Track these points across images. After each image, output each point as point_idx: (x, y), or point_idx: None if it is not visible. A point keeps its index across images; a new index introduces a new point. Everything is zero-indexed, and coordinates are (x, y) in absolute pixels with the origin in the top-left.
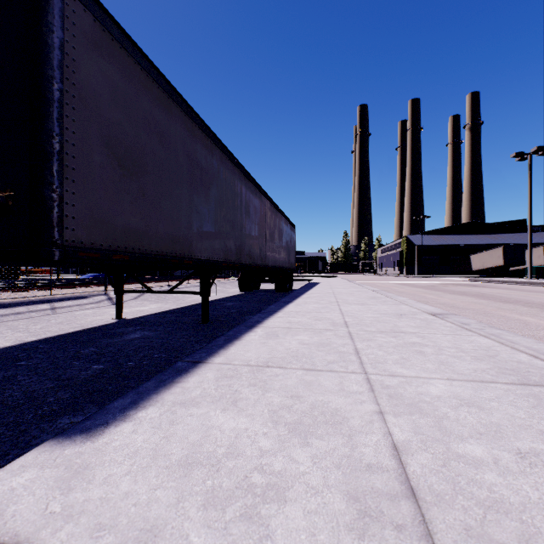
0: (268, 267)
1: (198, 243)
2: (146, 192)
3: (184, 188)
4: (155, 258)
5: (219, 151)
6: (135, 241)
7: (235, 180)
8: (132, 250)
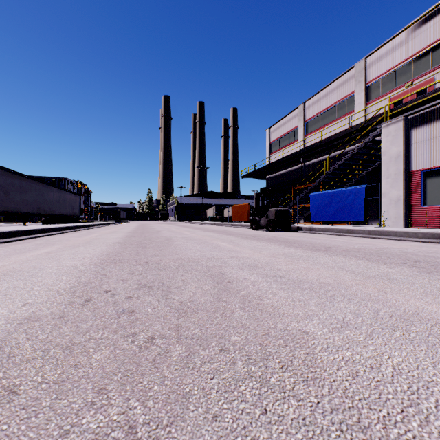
0: (55, 215)
1: (23, 208)
2: (10, 198)
3: (19, 194)
4: (12, 213)
5: (30, 180)
6: (8, 209)
7: (37, 186)
8: (7, 211)
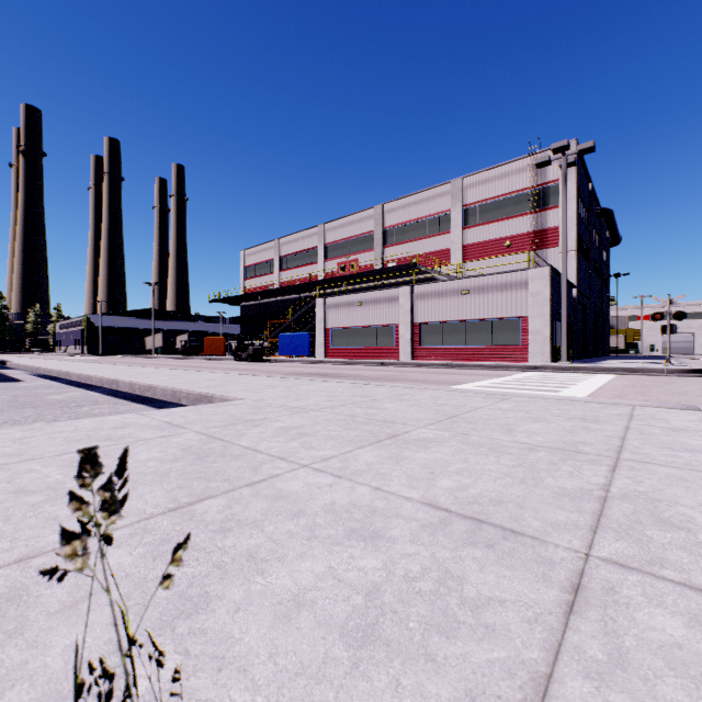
0: None
1: None
2: None
3: None
4: None
5: None
6: None
7: None
8: None
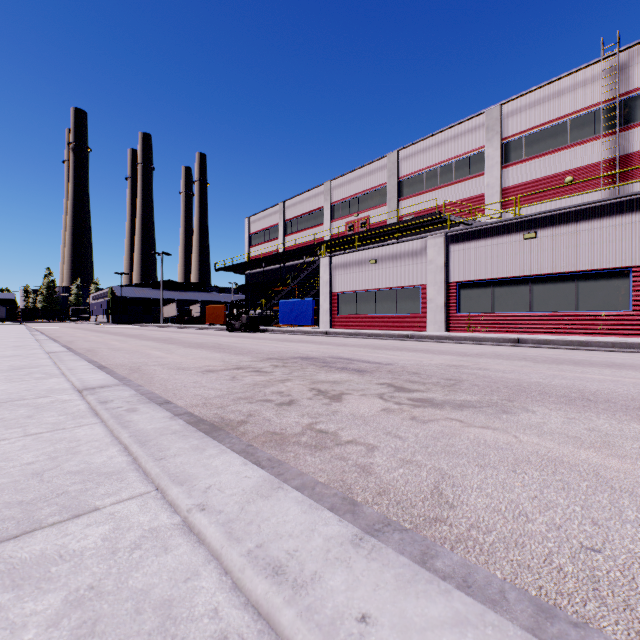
0: None
1: None
2: None
3: None
4: None
5: None
6: None
7: None
8: None
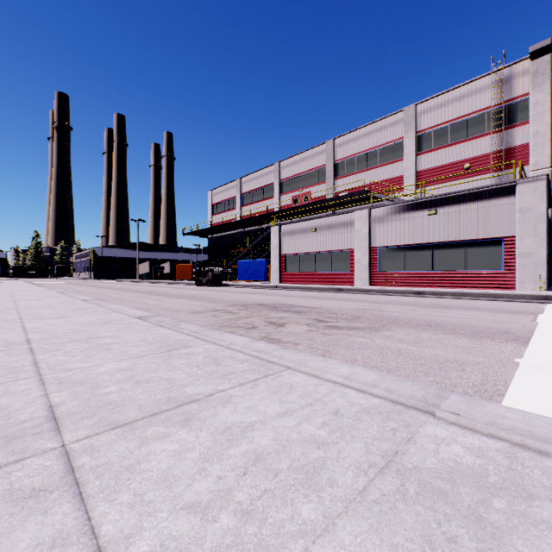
0: None
1: None
2: None
3: None
4: None
5: None
6: None
7: None
8: None
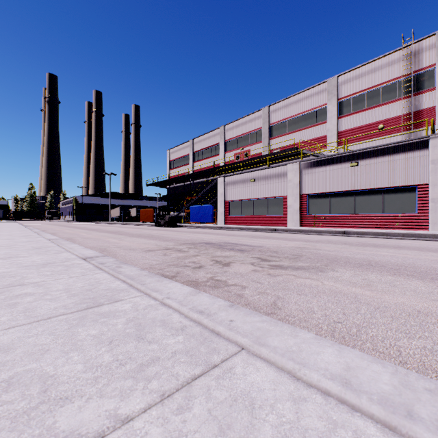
0: None
1: None
2: None
3: None
4: None
5: None
6: None
7: None
8: None
